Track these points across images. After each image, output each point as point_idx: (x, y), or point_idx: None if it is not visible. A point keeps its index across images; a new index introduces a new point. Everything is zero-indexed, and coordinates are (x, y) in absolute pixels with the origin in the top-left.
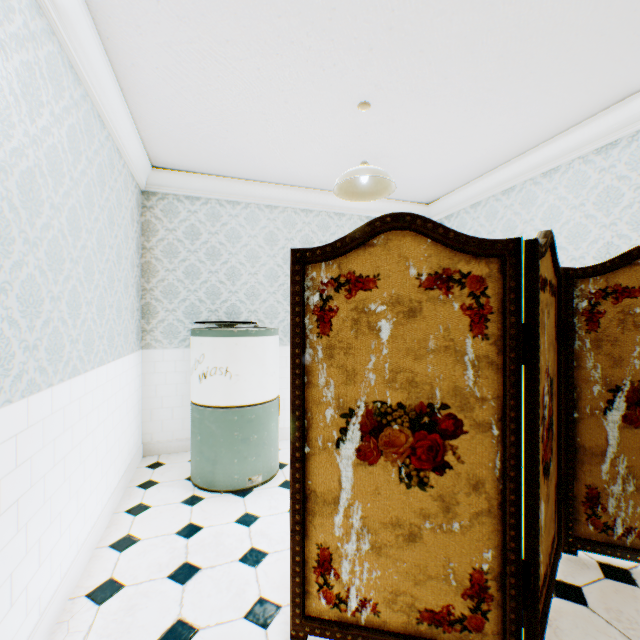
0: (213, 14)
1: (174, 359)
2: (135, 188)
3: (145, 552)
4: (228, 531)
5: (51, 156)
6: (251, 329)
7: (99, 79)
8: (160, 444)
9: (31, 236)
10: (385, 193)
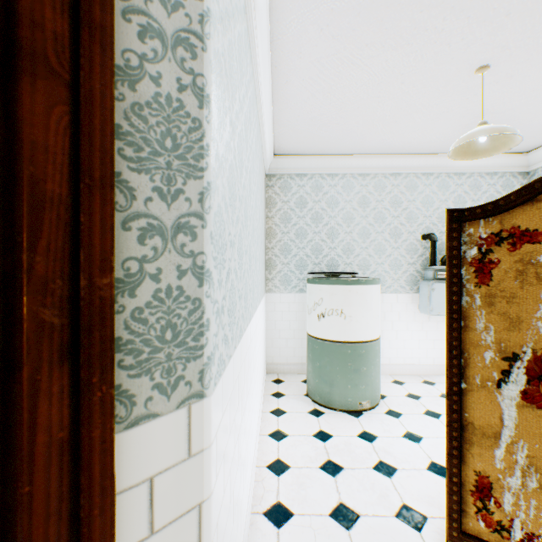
0: (362, 26)
1: (287, 301)
2: (264, 173)
3: (295, 445)
4: (354, 443)
5: (252, 158)
6: (360, 279)
7: (264, 98)
8: (278, 365)
9: (250, 214)
10: (503, 148)
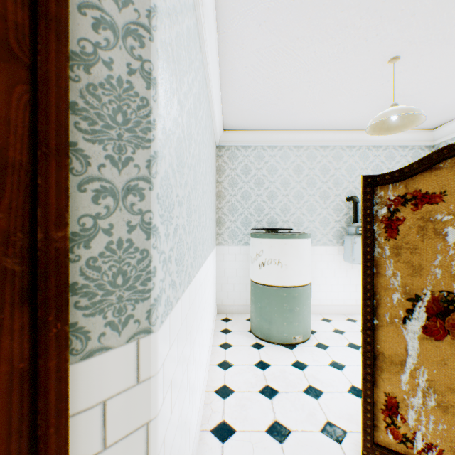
0: (293, 23)
1: (234, 252)
2: (215, 145)
3: (239, 373)
4: (288, 370)
5: (202, 132)
6: (294, 233)
7: (213, 82)
8: (226, 306)
9: (199, 179)
10: (411, 126)
